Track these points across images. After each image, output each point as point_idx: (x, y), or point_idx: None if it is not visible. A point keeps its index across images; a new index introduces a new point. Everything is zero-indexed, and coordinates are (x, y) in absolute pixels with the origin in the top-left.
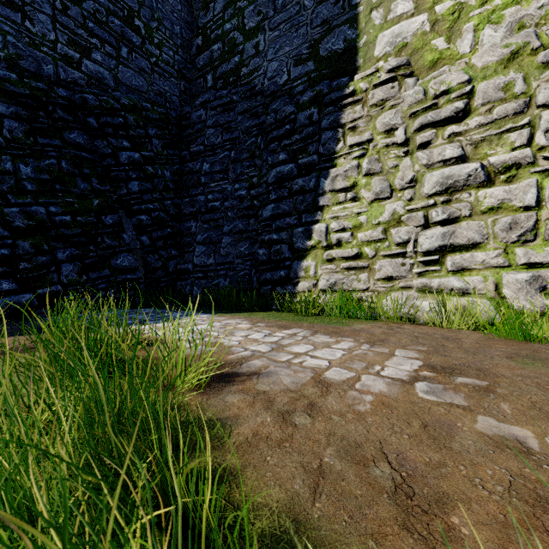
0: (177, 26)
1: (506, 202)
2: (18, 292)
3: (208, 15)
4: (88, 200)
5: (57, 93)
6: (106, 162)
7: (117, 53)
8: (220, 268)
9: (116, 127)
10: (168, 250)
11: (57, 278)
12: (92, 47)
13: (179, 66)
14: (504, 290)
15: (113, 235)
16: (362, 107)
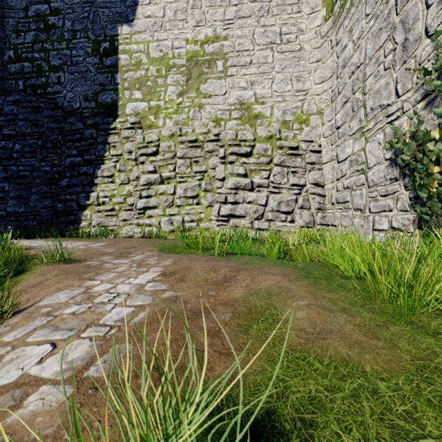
0: None
1: (166, 191)
2: None
3: (19, 39)
4: None
5: None
6: None
7: None
8: (30, 215)
9: None
10: None
11: None
12: None
13: None
14: (161, 224)
15: None
16: (118, 137)
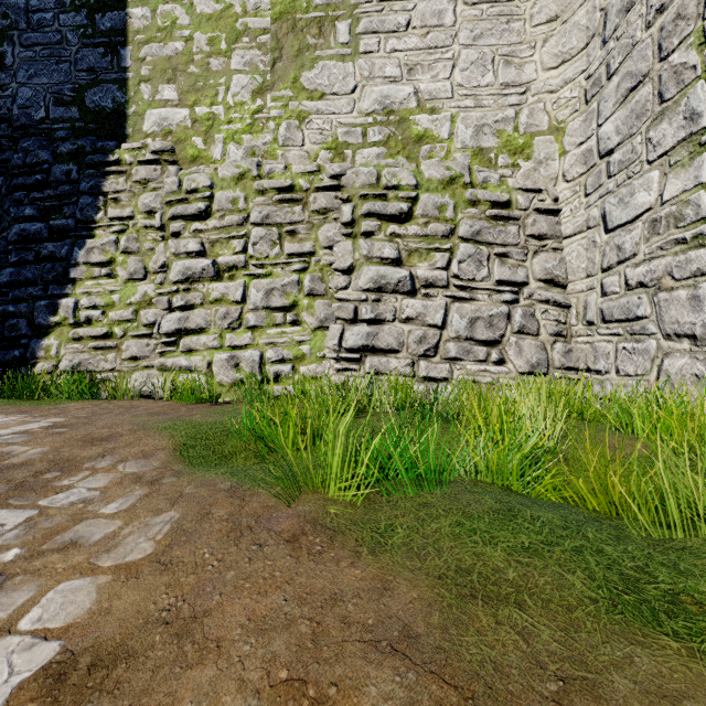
0: None
1: (226, 296)
2: None
3: None
4: None
5: None
6: None
7: None
8: None
9: None
10: None
11: None
12: None
13: None
14: (213, 367)
15: None
16: (126, 180)
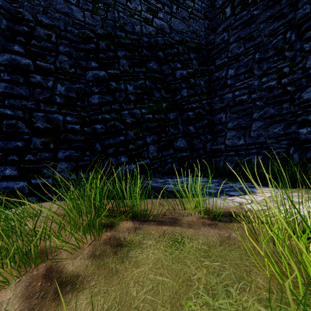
0: None
1: None
2: (128, 163)
3: None
4: (160, 104)
5: (143, 40)
6: (168, 79)
7: (170, 10)
8: (251, 148)
9: (172, 56)
10: (205, 135)
11: (146, 155)
12: (158, 10)
13: (204, 11)
14: None
15: (174, 126)
16: None
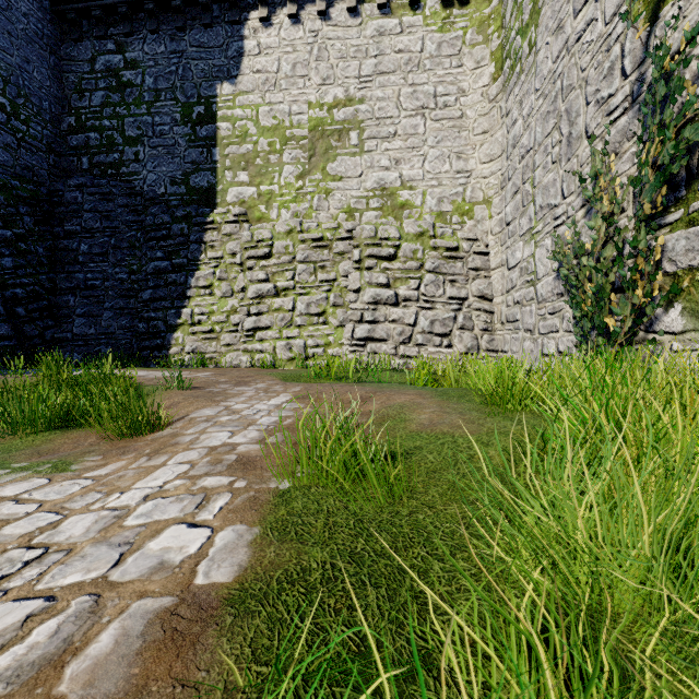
0: (46, 101)
1: (282, 307)
2: None
3: (83, 102)
4: None
5: None
6: None
7: None
8: (102, 338)
9: None
10: (45, 320)
11: None
12: None
13: (48, 140)
14: (277, 350)
15: None
16: (218, 234)
